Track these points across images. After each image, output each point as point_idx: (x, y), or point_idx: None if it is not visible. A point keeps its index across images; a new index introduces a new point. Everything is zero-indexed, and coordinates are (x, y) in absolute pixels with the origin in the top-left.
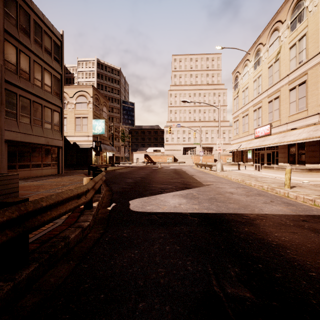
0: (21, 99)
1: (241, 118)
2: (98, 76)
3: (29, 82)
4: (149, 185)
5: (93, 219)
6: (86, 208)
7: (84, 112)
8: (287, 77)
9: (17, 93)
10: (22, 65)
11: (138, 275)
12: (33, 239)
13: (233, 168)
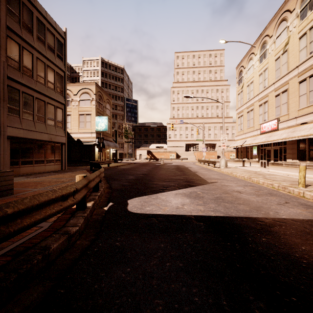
0: (24, 96)
1: (246, 113)
2: (102, 74)
3: (32, 79)
4: (150, 182)
5: (86, 222)
6: (78, 209)
7: (87, 109)
8: (296, 68)
9: (20, 90)
10: (25, 62)
11: (127, 309)
12: (7, 249)
13: (238, 165)
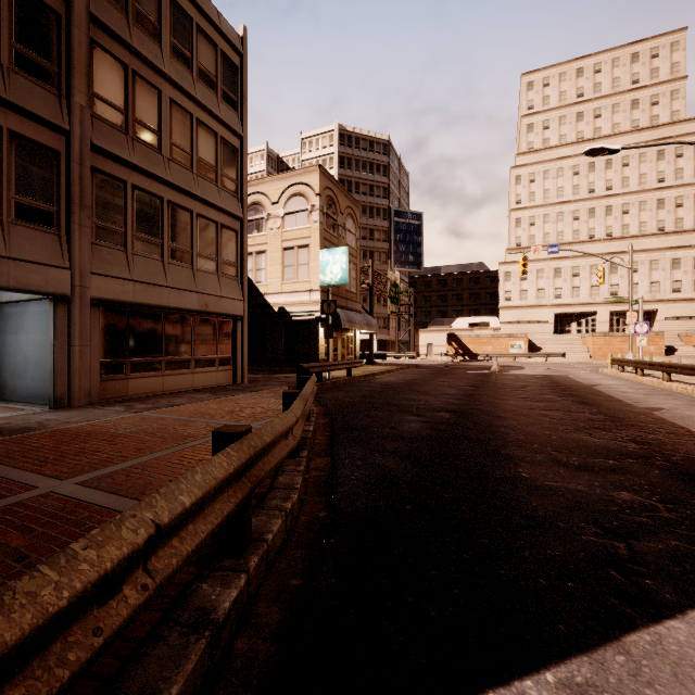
0: (137, 197)
1: None
2: (341, 163)
3: (159, 155)
4: (501, 470)
5: None
6: None
7: (301, 234)
8: None
9: (126, 182)
10: (140, 110)
11: None
12: None
13: None
